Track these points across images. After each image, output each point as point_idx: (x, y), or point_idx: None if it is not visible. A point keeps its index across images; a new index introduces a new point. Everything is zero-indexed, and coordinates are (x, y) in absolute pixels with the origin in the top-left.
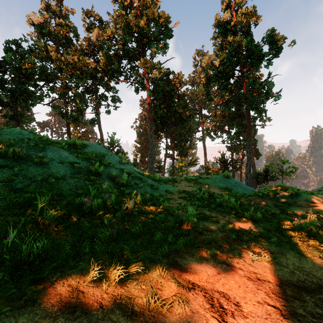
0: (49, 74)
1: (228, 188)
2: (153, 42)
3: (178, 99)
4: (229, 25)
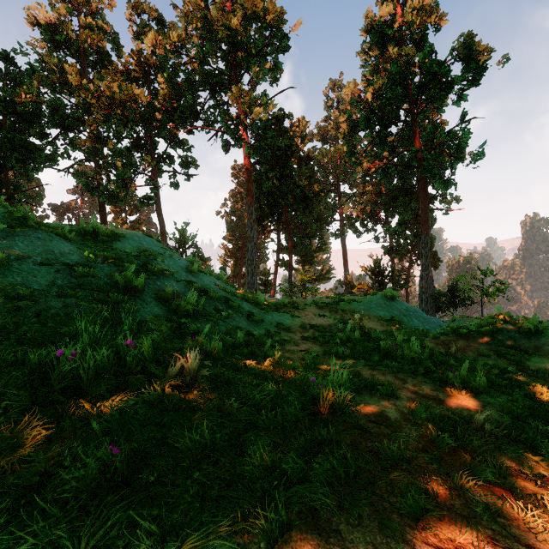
0: (68, 116)
1: (394, 320)
2: (255, 59)
3: (298, 165)
4: (391, 29)
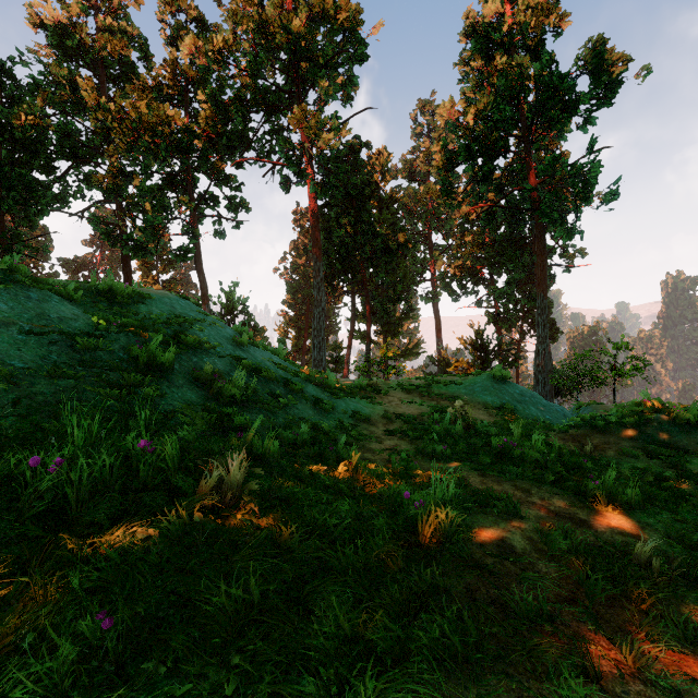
0: (82, 145)
1: (506, 407)
2: (323, 71)
3: (379, 209)
4: (498, 32)
